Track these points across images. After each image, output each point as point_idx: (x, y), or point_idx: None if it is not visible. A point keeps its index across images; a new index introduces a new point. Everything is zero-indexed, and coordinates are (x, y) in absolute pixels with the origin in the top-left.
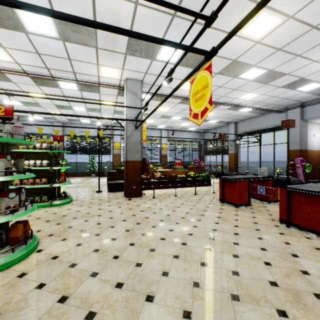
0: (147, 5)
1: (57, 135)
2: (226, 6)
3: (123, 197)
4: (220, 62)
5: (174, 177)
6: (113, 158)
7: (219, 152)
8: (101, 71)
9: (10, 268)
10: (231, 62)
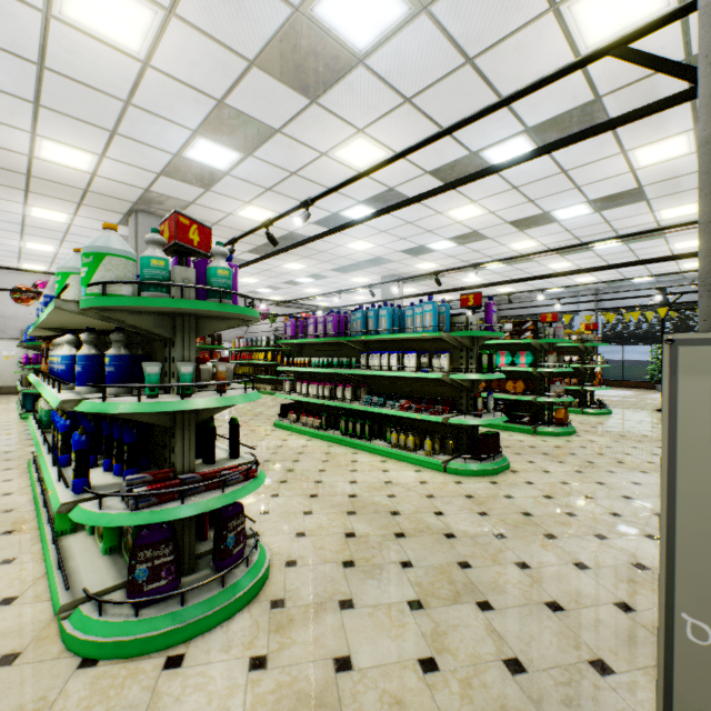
0: None
1: (589, 323)
2: None
3: None
4: None
5: None
6: None
7: None
8: (659, 216)
9: (557, 437)
10: None
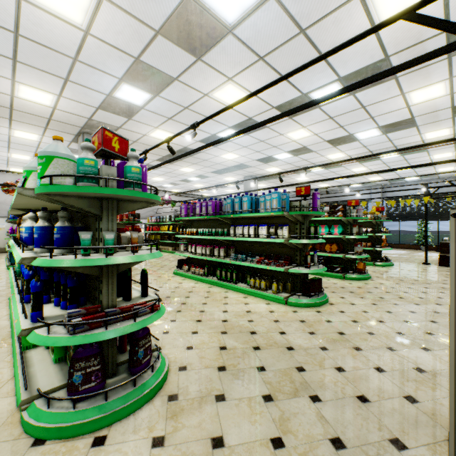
0: None
1: (379, 207)
2: None
3: None
4: None
5: None
6: None
7: None
8: (424, 137)
9: (359, 281)
10: None
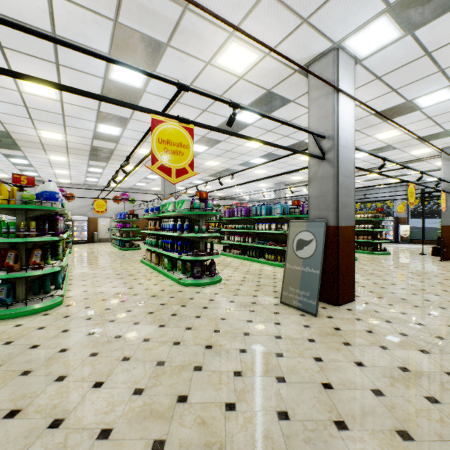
0: (413, 131)
1: (378, 208)
2: None
3: (439, 259)
4: None
5: None
6: None
7: None
8: (411, 153)
9: None
10: None
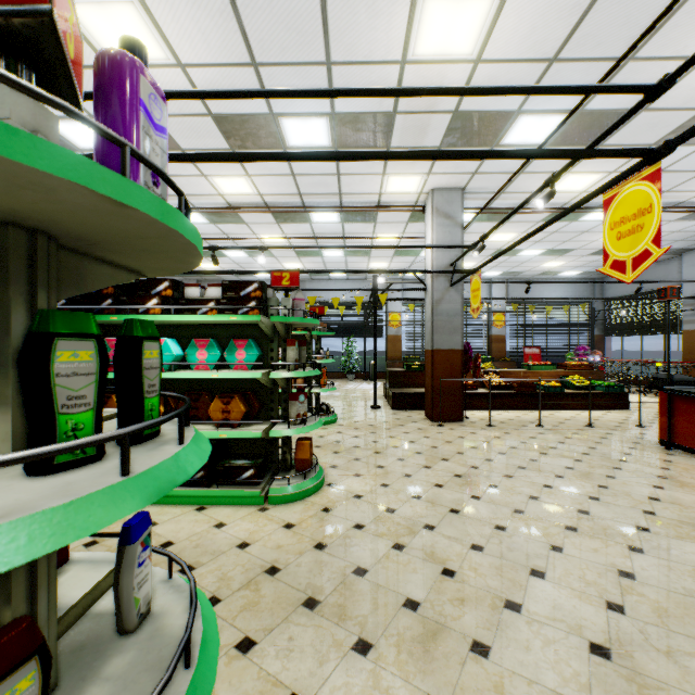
0: (497, 58)
1: (315, 306)
2: (686, 10)
3: (425, 420)
4: (663, 119)
5: (530, 385)
6: (387, 344)
7: (650, 329)
8: (386, 185)
9: (305, 499)
10: (694, 115)
